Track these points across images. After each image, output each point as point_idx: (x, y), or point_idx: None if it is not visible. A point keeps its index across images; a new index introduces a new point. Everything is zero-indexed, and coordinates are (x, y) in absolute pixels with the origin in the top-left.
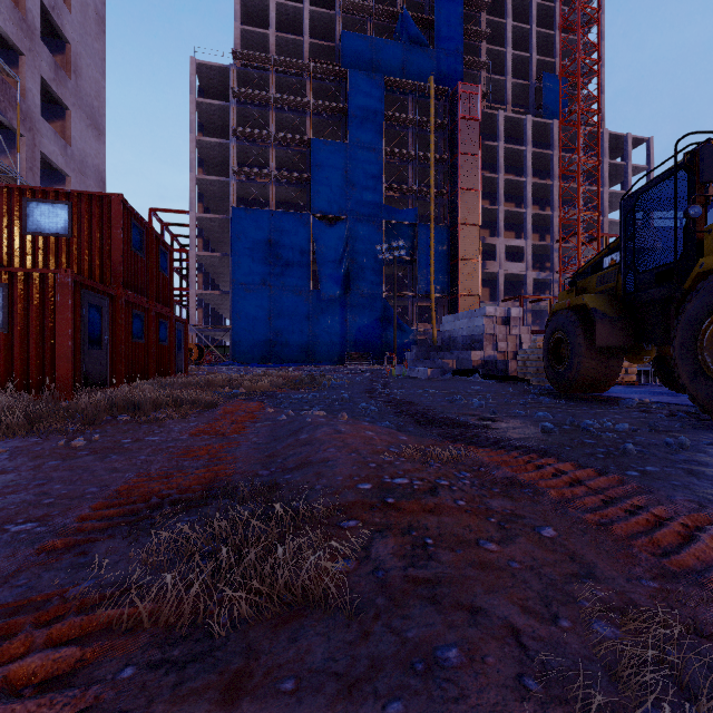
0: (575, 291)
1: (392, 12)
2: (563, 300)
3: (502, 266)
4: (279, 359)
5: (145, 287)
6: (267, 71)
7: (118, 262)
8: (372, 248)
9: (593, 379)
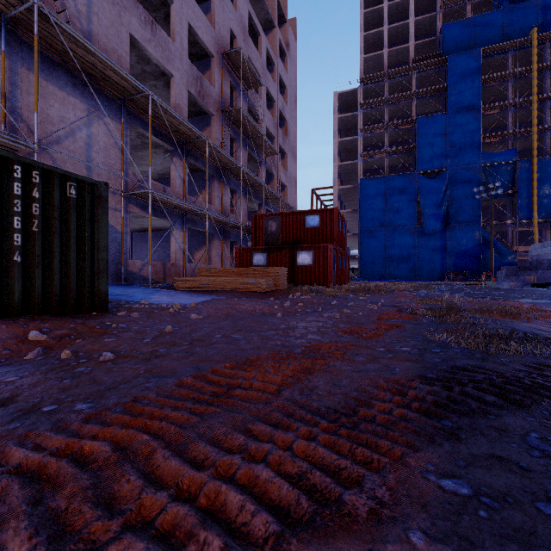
0: None
1: None
2: None
3: None
4: (391, 276)
5: (340, 243)
6: (383, 81)
7: (336, 235)
8: (470, 189)
9: None
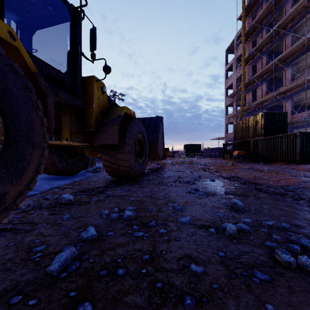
0: None
1: None
2: None
3: None
4: None
5: None
6: None
7: None
8: None
9: None
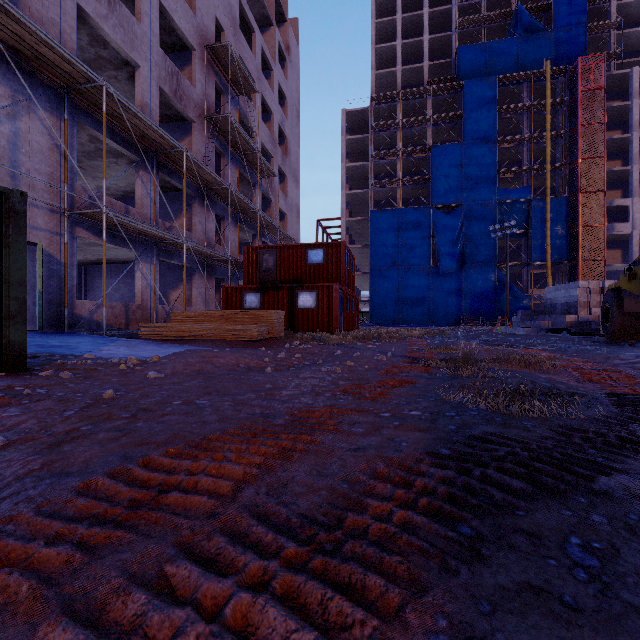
0: (627, 275)
1: (506, 12)
2: (622, 280)
3: (637, 227)
4: (405, 321)
5: (348, 283)
6: (396, 102)
7: (343, 274)
8: (486, 227)
9: (625, 332)
